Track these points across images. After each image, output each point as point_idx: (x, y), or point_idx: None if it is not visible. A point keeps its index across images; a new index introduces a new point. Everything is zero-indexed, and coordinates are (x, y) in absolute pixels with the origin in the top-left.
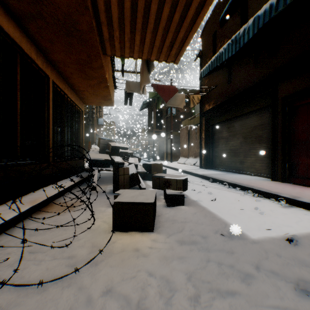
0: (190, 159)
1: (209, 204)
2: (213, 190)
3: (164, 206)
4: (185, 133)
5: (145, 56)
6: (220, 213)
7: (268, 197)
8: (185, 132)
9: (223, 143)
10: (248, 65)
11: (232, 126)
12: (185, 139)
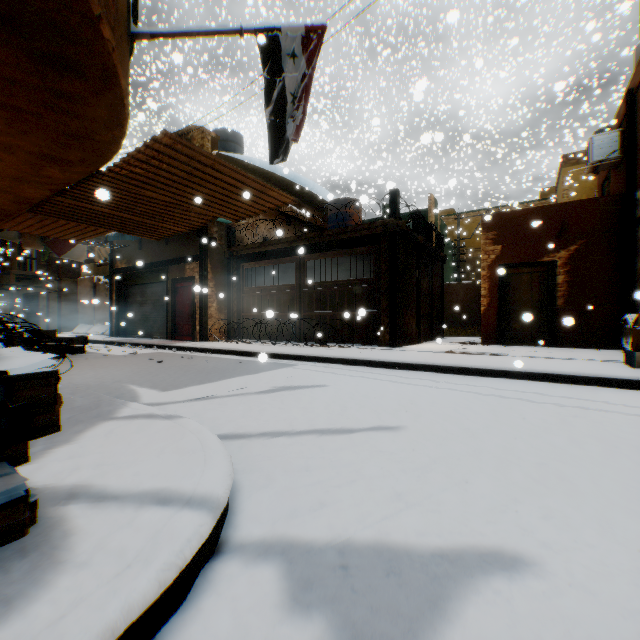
0: (98, 326)
1: (105, 352)
2: (115, 348)
3: (70, 354)
4: (90, 287)
5: (45, 235)
6: (110, 353)
7: (151, 347)
8: (89, 286)
9: (137, 308)
10: (155, 242)
11: (145, 292)
12: (90, 296)
